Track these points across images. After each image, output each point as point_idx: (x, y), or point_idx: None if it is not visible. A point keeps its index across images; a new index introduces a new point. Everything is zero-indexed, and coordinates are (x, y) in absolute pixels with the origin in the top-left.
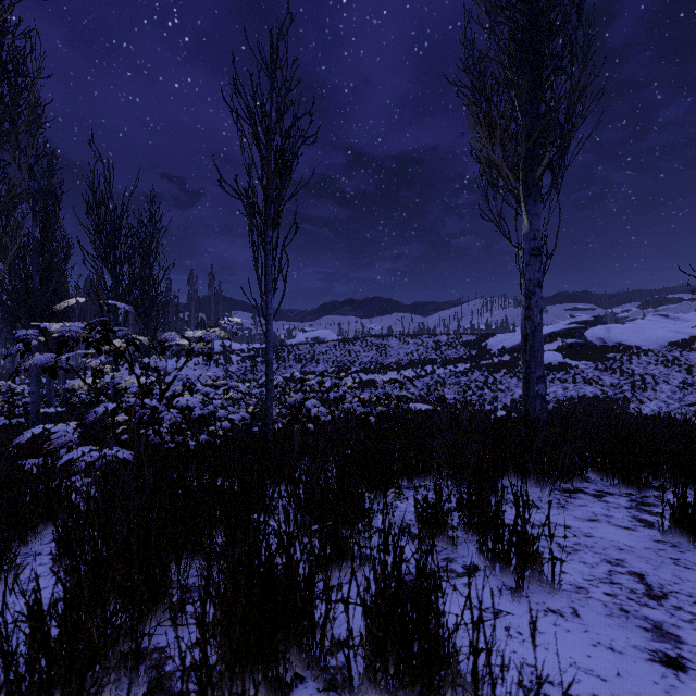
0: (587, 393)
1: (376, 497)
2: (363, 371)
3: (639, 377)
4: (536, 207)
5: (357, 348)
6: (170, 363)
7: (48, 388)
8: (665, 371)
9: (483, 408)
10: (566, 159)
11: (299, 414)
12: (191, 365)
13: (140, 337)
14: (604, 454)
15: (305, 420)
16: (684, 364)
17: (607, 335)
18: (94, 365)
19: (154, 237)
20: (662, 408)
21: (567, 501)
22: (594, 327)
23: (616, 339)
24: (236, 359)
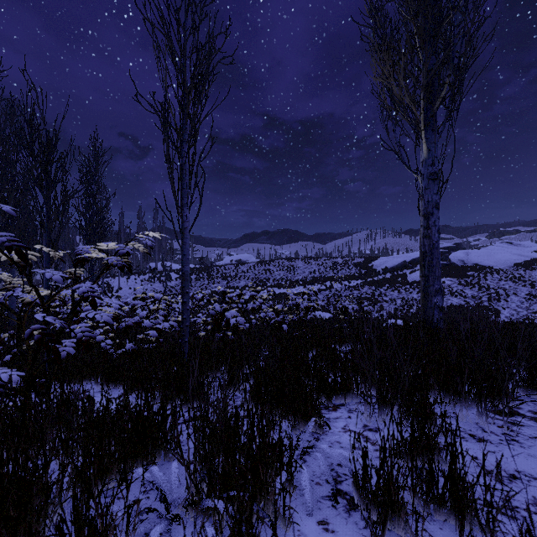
0: (454, 303)
1: (295, 426)
2: (276, 286)
3: (494, 291)
4: (434, 135)
5: (271, 268)
6: (122, 280)
7: (10, 300)
8: (513, 285)
9: (383, 317)
10: (460, 92)
11: (220, 324)
12: (139, 282)
13: (46, 248)
14: (530, 369)
15: (225, 328)
16: (528, 280)
17: (466, 258)
18: (3, 278)
19: (97, 170)
20: (514, 315)
21: (513, 431)
22: (456, 252)
23: (473, 261)
24: (175, 276)
